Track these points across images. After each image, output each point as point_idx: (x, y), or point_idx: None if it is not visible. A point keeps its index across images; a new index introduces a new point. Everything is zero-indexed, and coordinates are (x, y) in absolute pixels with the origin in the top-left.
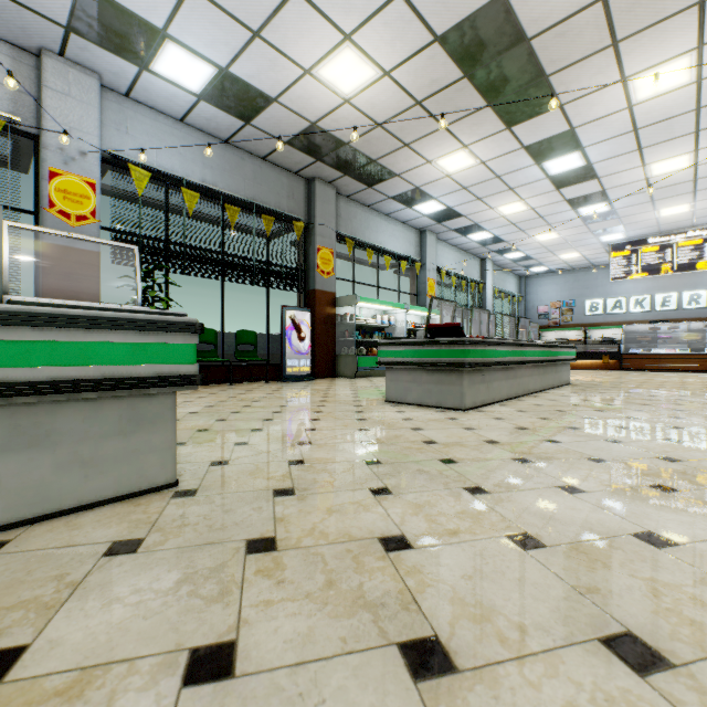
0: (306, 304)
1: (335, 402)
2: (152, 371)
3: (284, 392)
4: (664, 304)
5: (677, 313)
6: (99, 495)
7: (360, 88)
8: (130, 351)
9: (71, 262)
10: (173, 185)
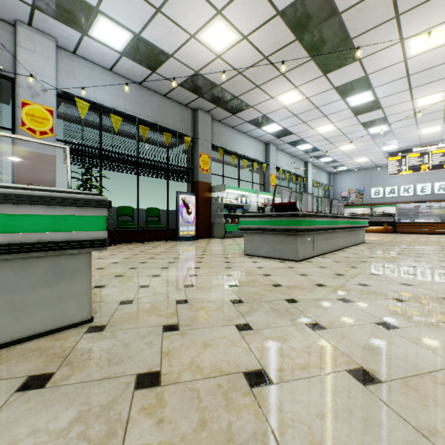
0: (192, 190)
1: (210, 255)
2: (70, 237)
3: (177, 248)
4: (422, 191)
5: (431, 196)
6: (28, 332)
7: (227, 48)
8: (52, 222)
9: (36, 162)
10: (105, 112)
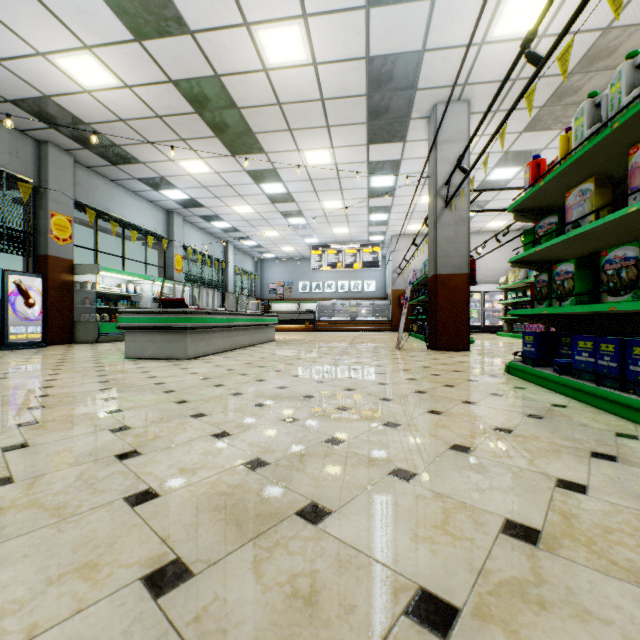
0: (36, 269)
1: (74, 362)
2: None
3: (11, 358)
4: (342, 288)
5: (349, 294)
6: None
7: (102, 87)
8: None
9: None
10: None
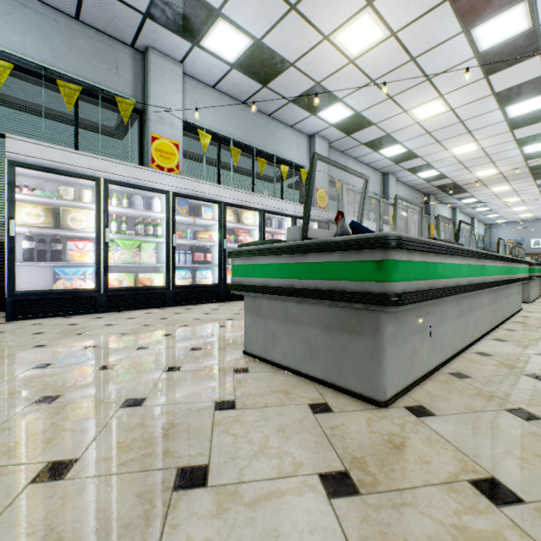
0: None
1: None
2: None
3: None
4: None
5: None
6: None
7: (485, 175)
8: None
9: None
10: None
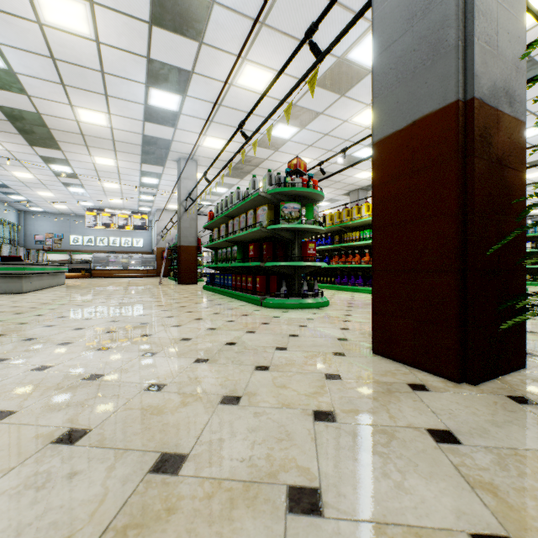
0: None
1: None
2: None
3: None
4: (114, 243)
5: (120, 248)
6: None
7: None
8: None
9: None
10: None
